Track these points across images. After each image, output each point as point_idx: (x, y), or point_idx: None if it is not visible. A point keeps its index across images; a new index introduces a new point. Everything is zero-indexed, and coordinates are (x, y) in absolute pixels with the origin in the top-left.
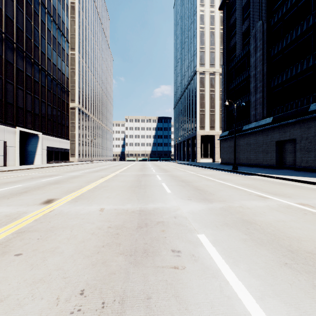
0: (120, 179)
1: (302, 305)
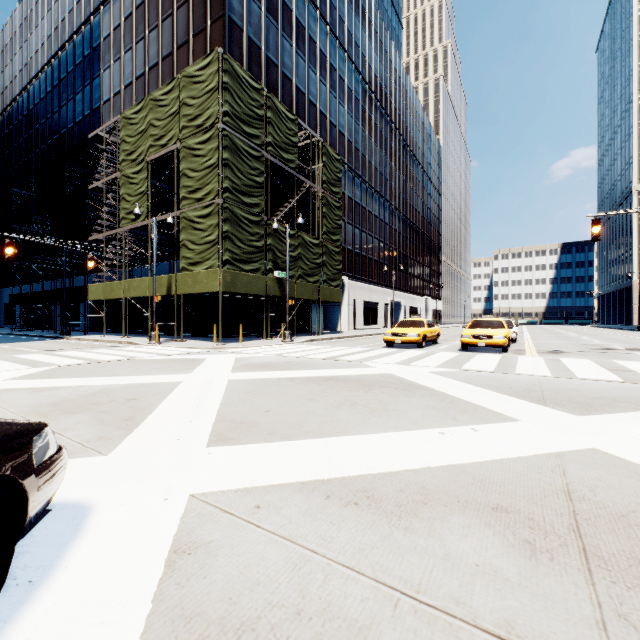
0: (535, 330)
1: (575, 333)
